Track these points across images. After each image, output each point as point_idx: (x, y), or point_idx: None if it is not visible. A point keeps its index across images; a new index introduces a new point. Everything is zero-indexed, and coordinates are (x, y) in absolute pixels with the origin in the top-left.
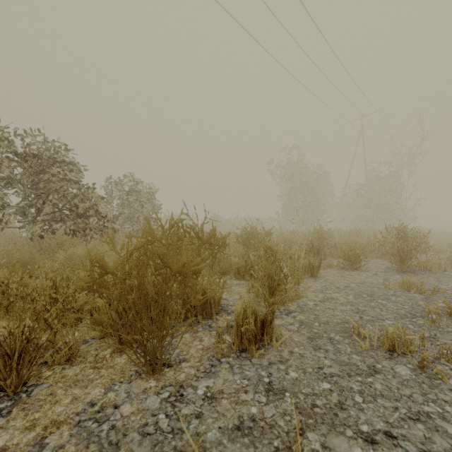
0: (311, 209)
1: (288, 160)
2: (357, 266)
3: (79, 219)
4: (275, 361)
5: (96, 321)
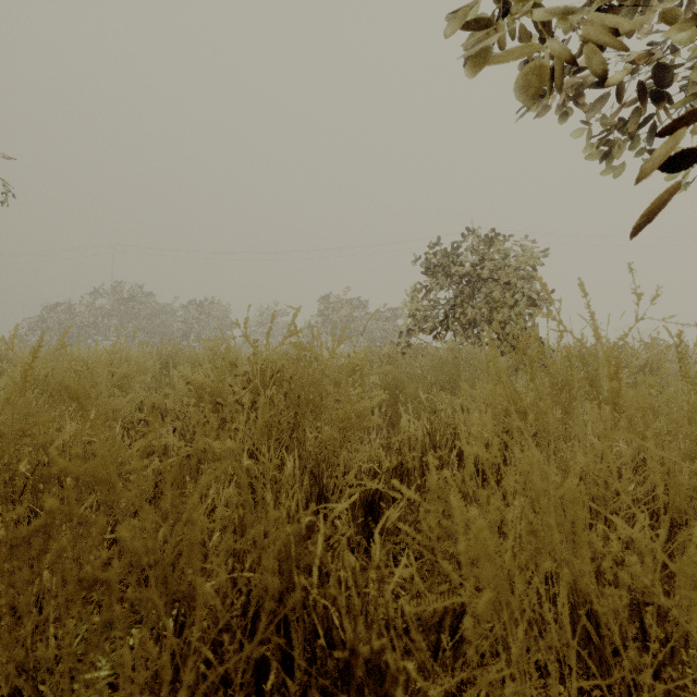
0: None
1: None
2: None
3: None
4: None
5: None
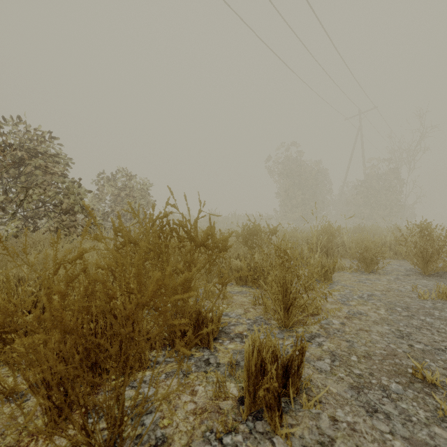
0: (310, 206)
1: (286, 157)
2: (374, 269)
3: (63, 216)
4: (312, 444)
5: (2, 391)
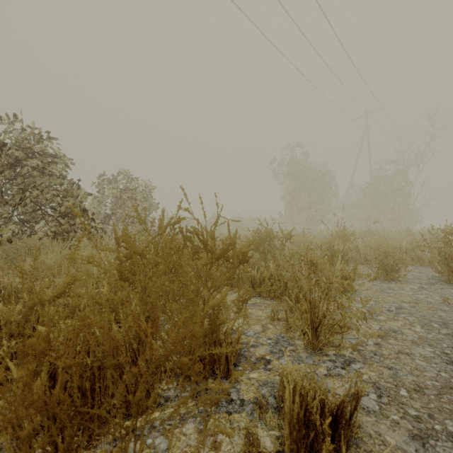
0: (316, 209)
1: (292, 158)
2: (395, 276)
3: (62, 220)
4: None
5: None
